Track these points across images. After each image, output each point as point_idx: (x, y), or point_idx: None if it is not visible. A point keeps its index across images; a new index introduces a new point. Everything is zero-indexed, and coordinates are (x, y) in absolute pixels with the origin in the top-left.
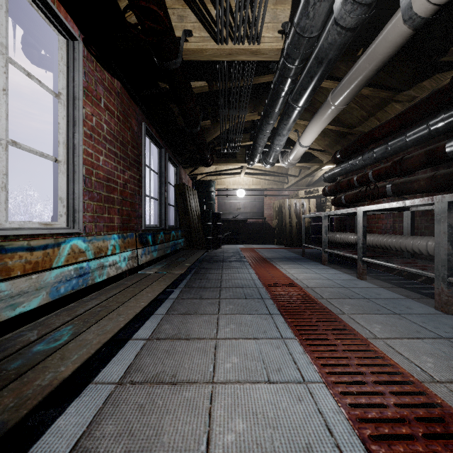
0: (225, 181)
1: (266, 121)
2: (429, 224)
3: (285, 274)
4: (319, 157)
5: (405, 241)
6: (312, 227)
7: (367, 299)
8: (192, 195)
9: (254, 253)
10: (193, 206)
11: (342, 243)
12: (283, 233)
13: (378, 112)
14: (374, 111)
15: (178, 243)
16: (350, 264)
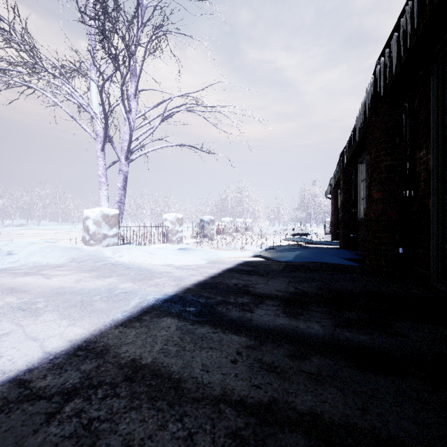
0: None
1: None
2: None
3: None
4: None
5: None
6: None
7: None
8: None
9: None
10: None
11: None
12: None
13: None
14: None
15: None
16: None
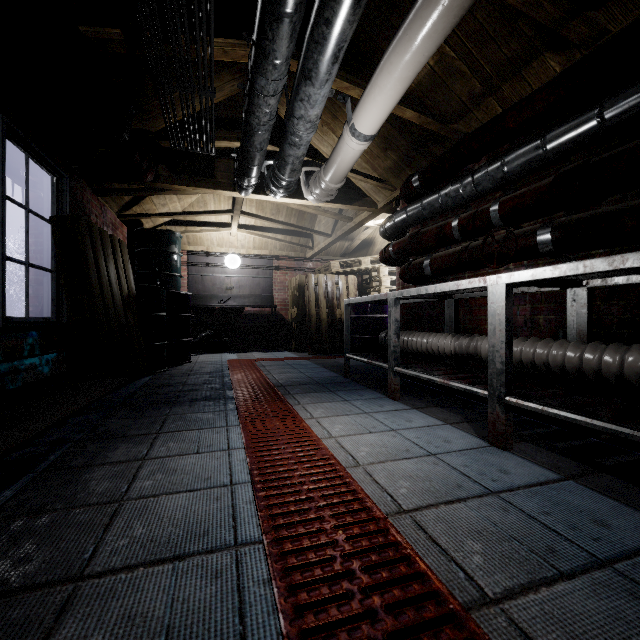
0: (203, 238)
1: (273, 4)
2: (634, 316)
3: (322, 441)
4: (371, 196)
5: (594, 356)
6: (353, 321)
7: (615, 573)
8: (112, 249)
9: (253, 373)
10: (111, 274)
11: (422, 352)
12: (306, 332)
13: (507, 81)
14: (500, 79)
15: (20, 371)
16: (434, 392)
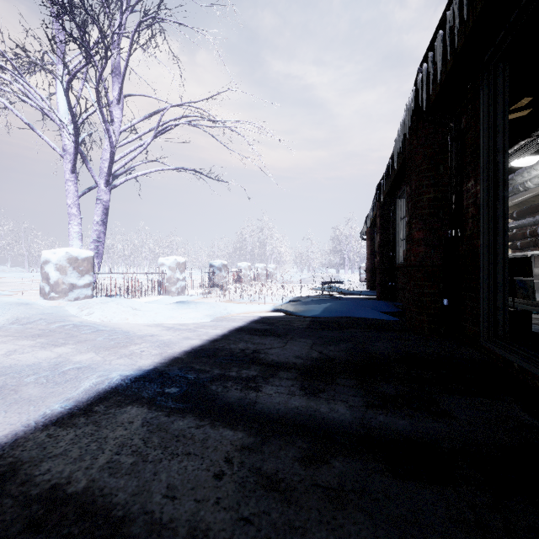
0: None
1: None
2: None
3: None
4: None
5: None
6: None
7: None
8: None
9: None
10: None
11: None
12: None
13: None
14: None
15: None
16: None
